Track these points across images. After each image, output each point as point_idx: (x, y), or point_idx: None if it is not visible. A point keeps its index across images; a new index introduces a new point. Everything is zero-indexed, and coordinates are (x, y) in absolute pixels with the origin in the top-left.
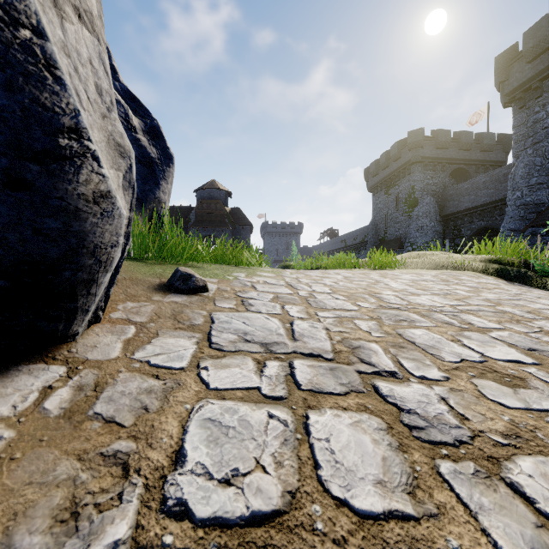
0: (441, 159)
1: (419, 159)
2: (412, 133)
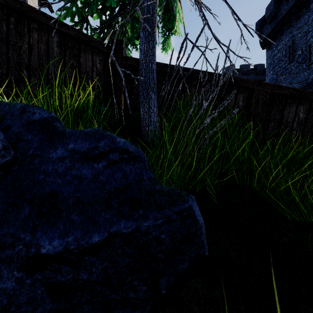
0: None
1: None
2: (227, 68)
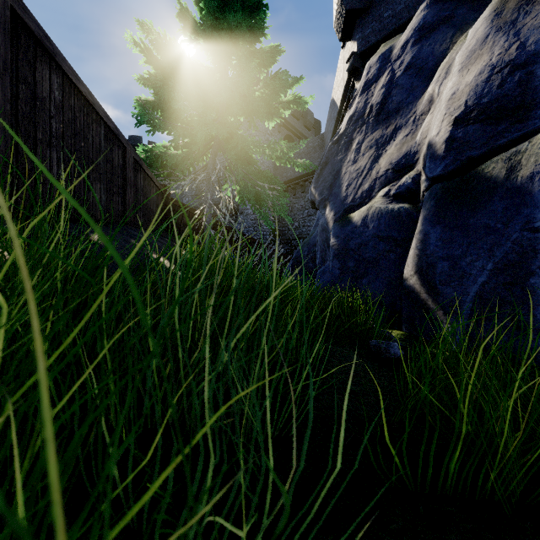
0: None
1: None
2: (132, 137)
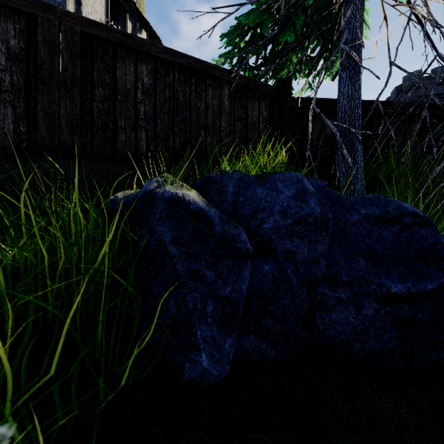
0: (442, 94)
1: (414, 99)
2: (406, 77)
